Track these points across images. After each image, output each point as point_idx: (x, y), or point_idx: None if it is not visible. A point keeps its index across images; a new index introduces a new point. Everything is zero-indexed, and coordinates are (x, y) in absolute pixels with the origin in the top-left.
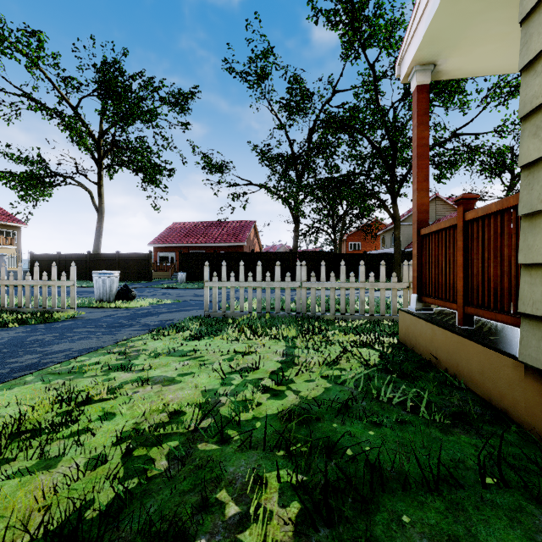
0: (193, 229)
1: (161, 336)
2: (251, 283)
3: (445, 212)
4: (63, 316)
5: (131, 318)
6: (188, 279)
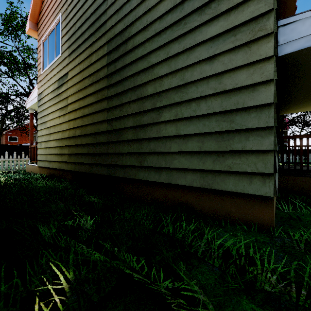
0: None
1: None
2: None
3: None
4: None
5: None
6: None
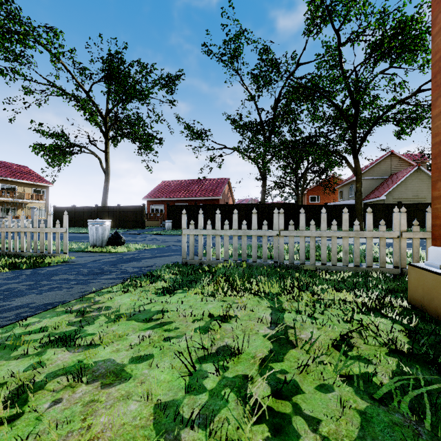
0: (178, 185)
1: (133, 287)
2: (227, 231)
3: (399, 167)
4: (54, 261)
5: (115, 263)
6: (173, 226)
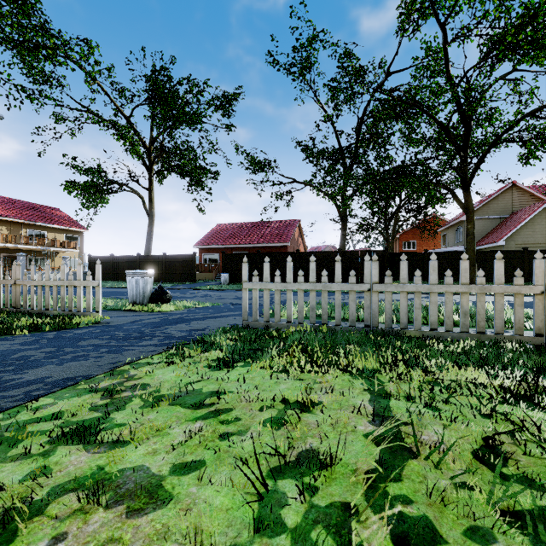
0: (236, 230)
1: (179, 358)
2: (301, 284)
3: (524, 203)
4: (83, 321)
5: (158, 325)
6: (231, 280)
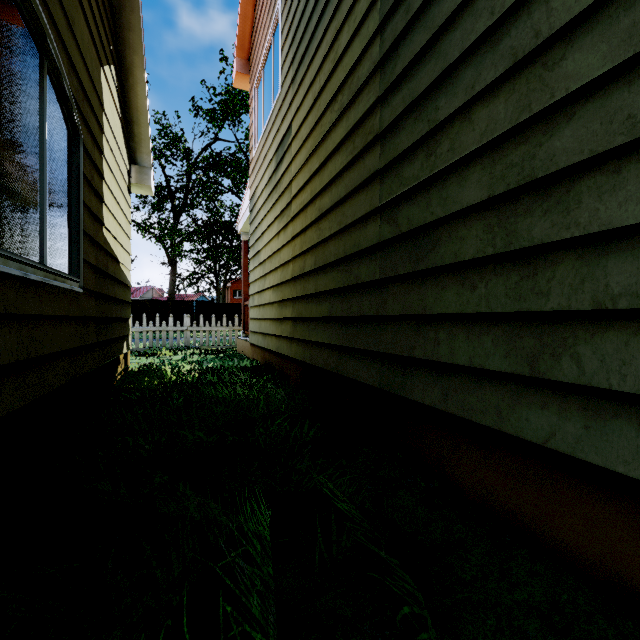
0: None
1: None
2: (152, 328)
3: None
4: None
5: None
6: None
